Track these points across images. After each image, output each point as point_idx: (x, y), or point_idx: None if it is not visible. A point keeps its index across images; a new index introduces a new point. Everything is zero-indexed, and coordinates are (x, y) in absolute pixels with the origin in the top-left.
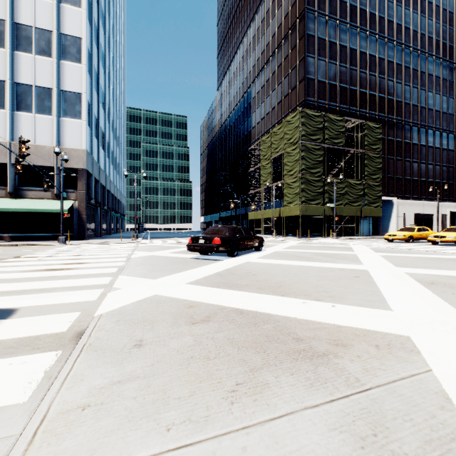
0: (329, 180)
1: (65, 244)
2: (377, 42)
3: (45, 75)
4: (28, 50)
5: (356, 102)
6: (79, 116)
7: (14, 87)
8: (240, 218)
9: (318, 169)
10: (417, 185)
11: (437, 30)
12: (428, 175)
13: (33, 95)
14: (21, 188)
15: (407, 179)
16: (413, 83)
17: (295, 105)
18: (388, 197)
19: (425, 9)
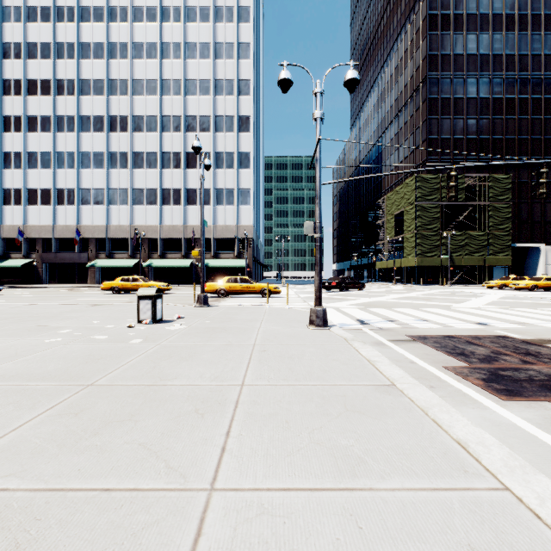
0: (445, 234)
1: None
2: (516, 83)
3: (230, 181)
4: (222, 167)
5: (488, 150)
6: (249, 204)
7: (215, 191)
8: (368, 267)
9: (434, 225)
10: None
11: None
12: None
13: (224, 195)
14: (218, 252)
15: None
16: None
17: (419, 162)
18: (532, 243)
19: None
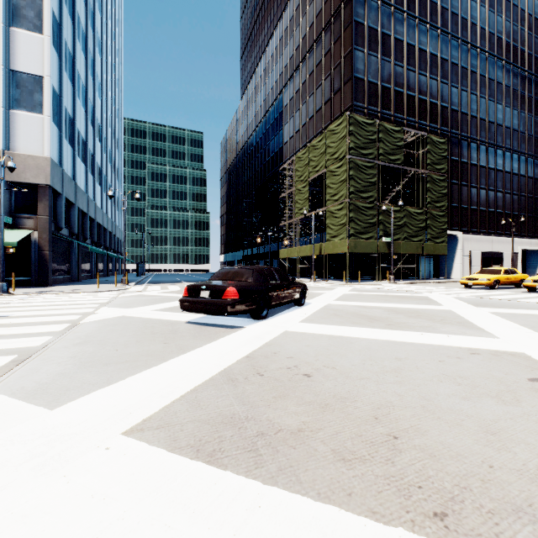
0: (385, 207)
1: (6, 293)
2: (439, 38)
3: None
4: None
5: (414, 111)
6: (39, 109)
7: None
8: (269, 256)
9: (370, 193)
10: (485, 217)
11: (507, 29)
12: (497, 205)
13: None
14: None
15: (473, 210)
16: (480, 92)
17: (339, 112)
18: (452, 230)
19: (494, 3)
